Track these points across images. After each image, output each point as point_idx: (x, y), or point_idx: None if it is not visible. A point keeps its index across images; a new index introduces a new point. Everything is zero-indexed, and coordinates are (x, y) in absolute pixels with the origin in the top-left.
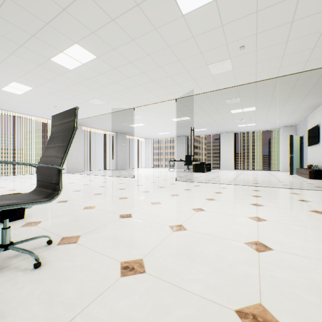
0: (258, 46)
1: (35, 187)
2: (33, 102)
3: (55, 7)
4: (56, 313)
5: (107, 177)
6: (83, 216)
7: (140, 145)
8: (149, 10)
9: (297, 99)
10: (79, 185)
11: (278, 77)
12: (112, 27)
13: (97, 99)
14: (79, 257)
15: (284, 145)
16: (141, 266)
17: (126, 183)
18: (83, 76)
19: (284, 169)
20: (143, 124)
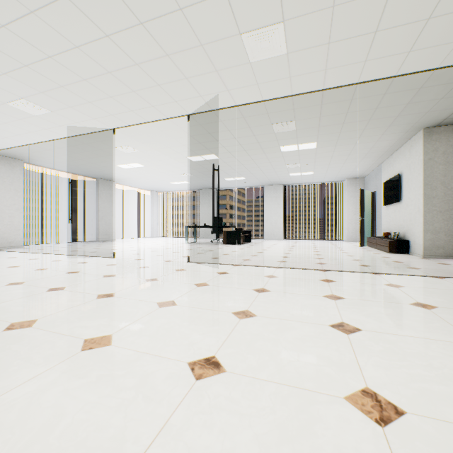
0: None
1: None
2: None
3: None
4: None
5: (60, 257)
6: None
7: (143, 201)
8: None
9: (376, 133)
10: None
11: (360, 83)
12: None
13: (27, 102)
14: None
15: (350, 205)
16: None
17: (83, 272)
18: None
19: (349, 238)
20: (141, 164)
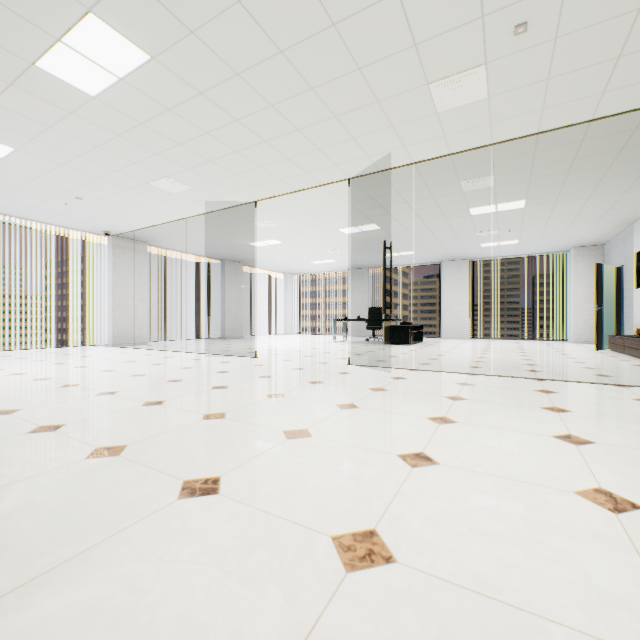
0: (564, 23)
1: None
2: (27, 186)
3: None
4: None
5: (196, 356)
6: (68, 489)
7: (274, 286)
8: None
9: (623, 181)
10: (121, 378)
11: (594, 120)
12: None
13: (170, 180)
14: None
15: (578, 287)
16: None
17: (234, 372)
18: (128, 116)
19: (577, 338)
20: (279, 241)
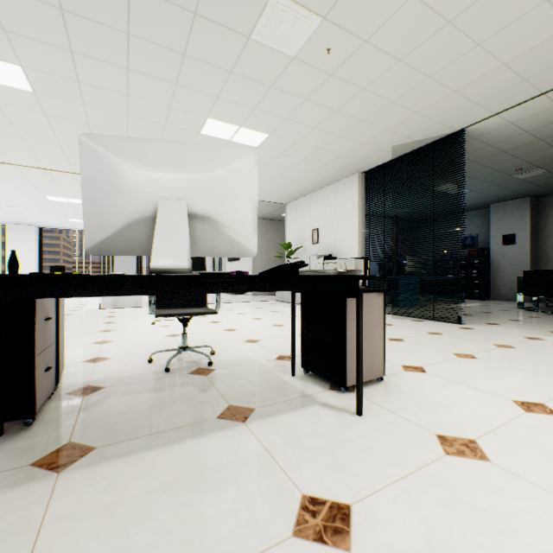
0: None
1: (156, 304)
2: None
3: (61, 41)
4: (261, 351)
5: None
6: (132, 345)
7: None
8: (177, 115)
9: None
10: None
11: None
12: (117, 96)
13: None
14: (219, 348)
15: None
16: (255, 340)
17: None
18: None
19: None
20: None
